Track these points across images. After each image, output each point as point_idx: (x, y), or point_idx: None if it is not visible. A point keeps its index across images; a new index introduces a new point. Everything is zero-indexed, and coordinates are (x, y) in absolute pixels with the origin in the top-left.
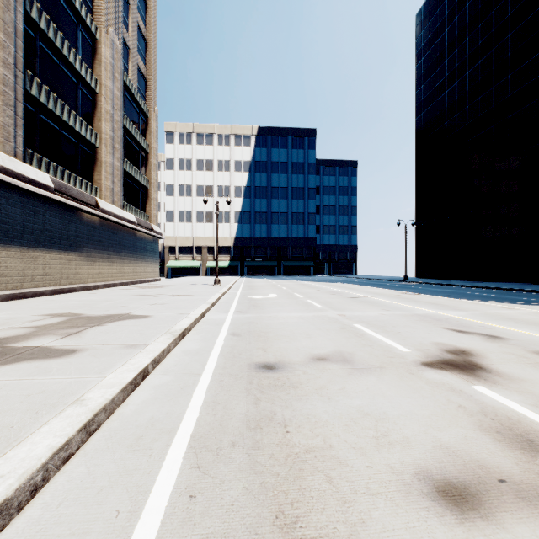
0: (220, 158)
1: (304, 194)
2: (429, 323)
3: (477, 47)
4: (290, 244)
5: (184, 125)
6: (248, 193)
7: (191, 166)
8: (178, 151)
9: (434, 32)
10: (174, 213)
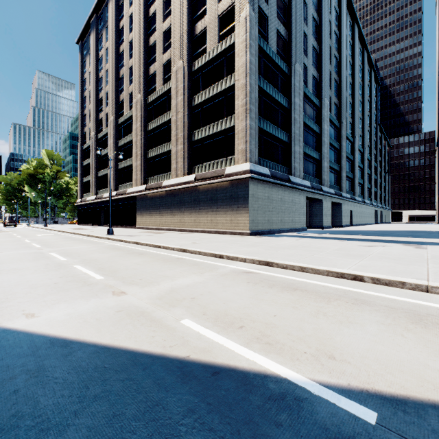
0: None
1: None
2: None
3: None
4: None
5: None
6: None
7: None
8: None
9: None
10: None
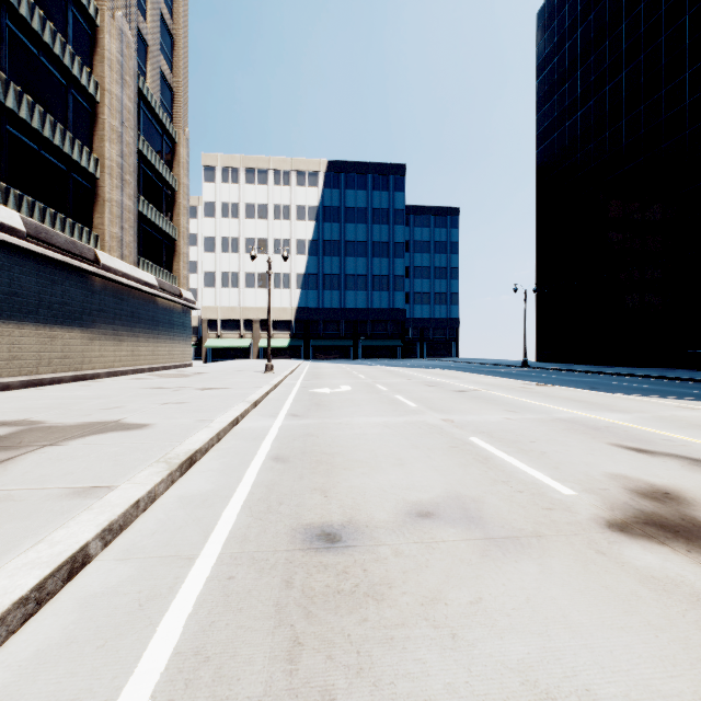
0: (277, 202)
1: (389, 250)
2: (585, 435)
3: (621, 54)
4: (370, 317)
5: (229, 158)
6: (314, 249)
7: (238, 212)
8: (221, 192)
9: (562, 35)
10: (215, 275)
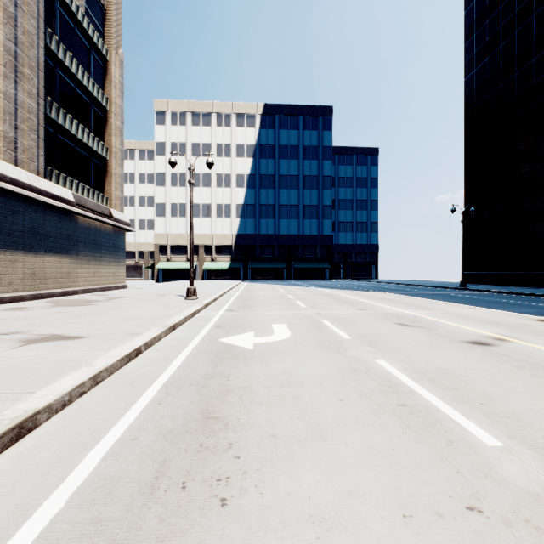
0: (219, 142)
1: (318, 183)
2: None
3: None
4: (301, 242)
5: (177, 103)
6: (251, 182)
7: (185, 151)
8: (170, 133)
9: None
10: (166, 206)
